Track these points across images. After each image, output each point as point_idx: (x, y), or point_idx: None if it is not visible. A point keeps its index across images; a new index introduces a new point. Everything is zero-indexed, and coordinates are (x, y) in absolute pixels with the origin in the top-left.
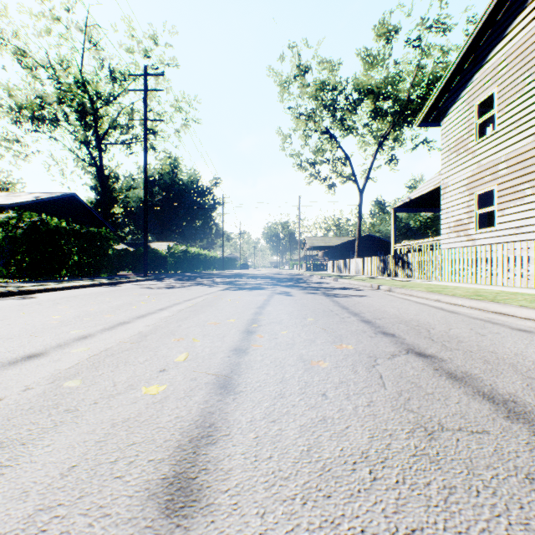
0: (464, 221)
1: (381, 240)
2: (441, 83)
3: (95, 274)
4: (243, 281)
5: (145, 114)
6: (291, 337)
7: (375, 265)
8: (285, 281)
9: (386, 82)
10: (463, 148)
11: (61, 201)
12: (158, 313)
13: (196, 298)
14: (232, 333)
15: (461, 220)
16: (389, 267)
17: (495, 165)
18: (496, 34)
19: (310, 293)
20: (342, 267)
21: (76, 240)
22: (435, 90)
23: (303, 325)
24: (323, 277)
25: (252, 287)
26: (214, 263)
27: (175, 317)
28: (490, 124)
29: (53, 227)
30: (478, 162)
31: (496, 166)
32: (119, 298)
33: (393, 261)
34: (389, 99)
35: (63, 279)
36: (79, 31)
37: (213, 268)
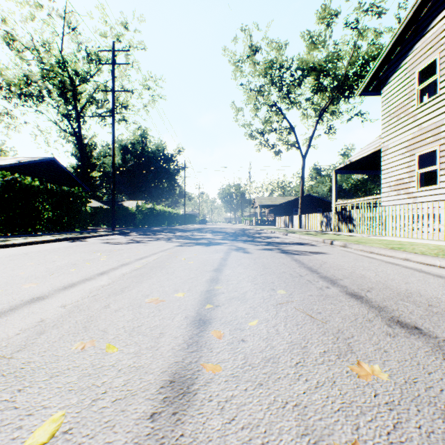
0: (404, 181)
1: (319, 199)
2: (383, 53)
3: (68, 229)
4: (201, 235)
5: (113, 86)
6: (266, 336)
7: (319, 221)
8: (239, 235)
9: (327, 59)
10: (404, 113)
11: (42, 164)
12: (94, 279)
13: (150, 255)
14: (176, 326)
15: (402, 179)
16: (332, 222)
17: (437, 126)
18: (438, 4)
19: (267, 250)
20: (288, 223)
21: (49, 198)
22: (377, 61)
23: (276, 305)
24: (272, 231)
25: (208, 243)
26: (177, 219)
27: (110, 287)
28: (424, 94)
29: (25, 186)
30: (419, 125)
31: (438, 128)
32: (69, 255)
33: (336, 217)
34: (329, 75)
35: (35, 234)
36: (59, 17)
37: (176, 223)
